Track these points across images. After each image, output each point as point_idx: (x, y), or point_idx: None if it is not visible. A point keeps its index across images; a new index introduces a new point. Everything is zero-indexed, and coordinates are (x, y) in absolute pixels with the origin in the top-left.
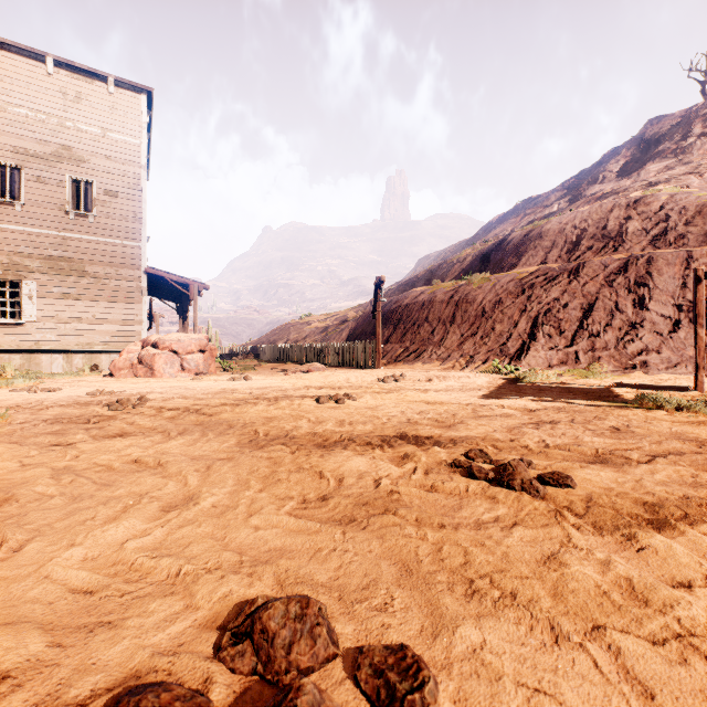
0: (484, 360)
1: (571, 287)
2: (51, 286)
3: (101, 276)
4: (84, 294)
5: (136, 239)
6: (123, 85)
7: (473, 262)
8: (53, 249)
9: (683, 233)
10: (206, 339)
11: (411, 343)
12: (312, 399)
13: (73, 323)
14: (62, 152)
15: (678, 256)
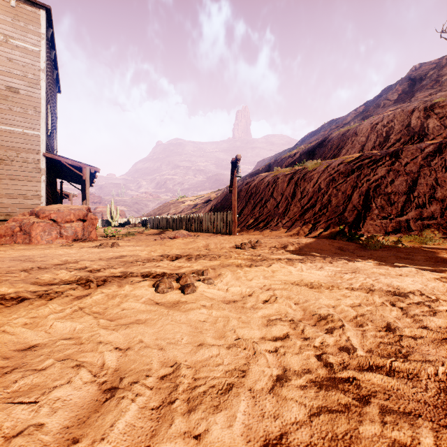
0: (325, 228)
1: (395, 167)
2: None
3: (3, 158)
4: None
5: (35, 128)
6: (23, 1)
7: (301, 156)
8: None
9: None
10: (85, 210)
11: (260, 214)
12: (151, 282)
13: None
14: None
15: None
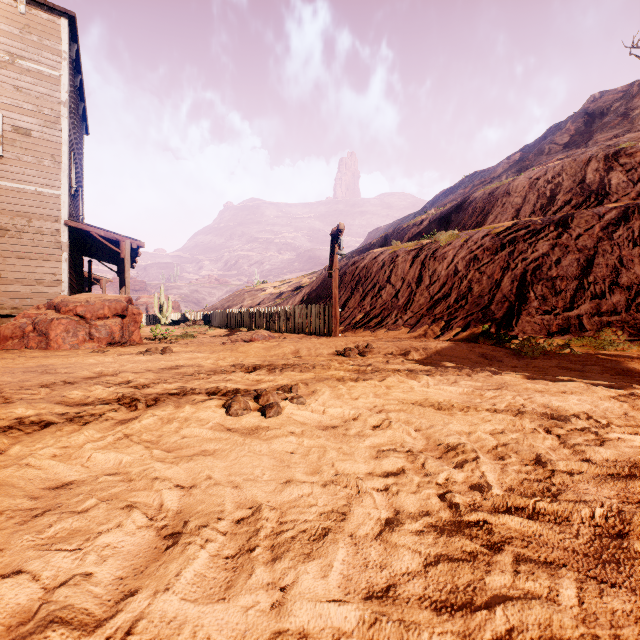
0: (463, 327)
1: (562, 241)
2: None
3: (8, 228)
4: None
5: (54, 186)
6: (37, 6)
7: (430, 225)
8: None
9: None
10: (125, 301)
11: (371, 306)
12: (220, 401)
13: None
14: None
15: None
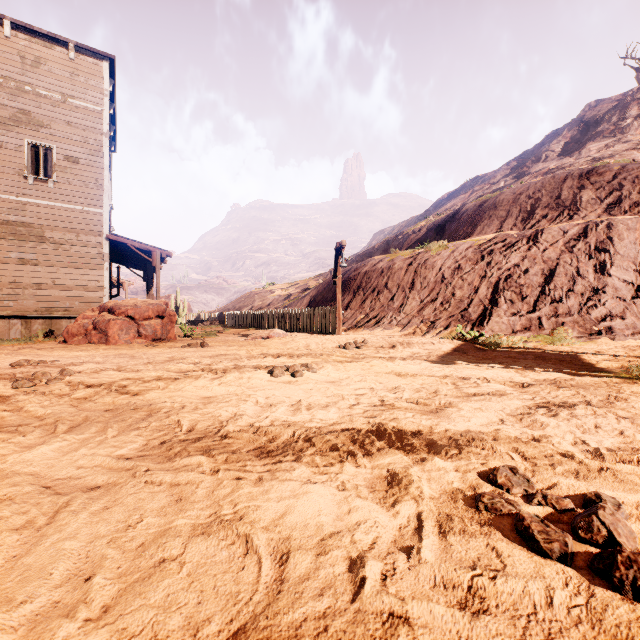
0: (445, 326)
1: (531, 253)
2: (8, 251)
3: (61, 242)
4: (43, 260)
5: (97, 205)
6: (84, 52)
7: (428, 232)
8: (11, 213)
9: (637, 201)
10: (164, 305)
11: (371, 309)
12: (265, 370)
13: (32, 288)
14: (20, 117)
15: (638, 222)
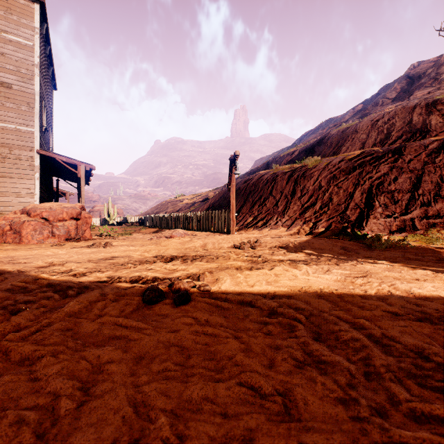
0: (326, 227)
1: (398, 164)
2: None
3: None
4: None
5: (29, 125)
6: None
7: (300, 154)
8: None
9: None
10: (79, 208)
11: (258, 212)
12: (139, 289)
13: None
14: None
15: None
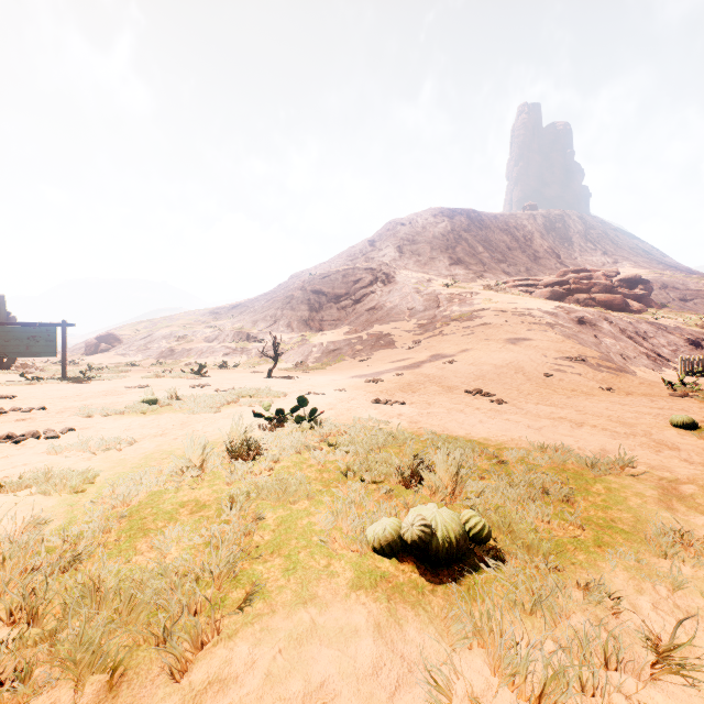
0: None
1: None
2: None
3: None
4: None
5: None
6: None
7: None
8: None
9: None
10: None
11: None
12: None
13: None
14: None
15: None
